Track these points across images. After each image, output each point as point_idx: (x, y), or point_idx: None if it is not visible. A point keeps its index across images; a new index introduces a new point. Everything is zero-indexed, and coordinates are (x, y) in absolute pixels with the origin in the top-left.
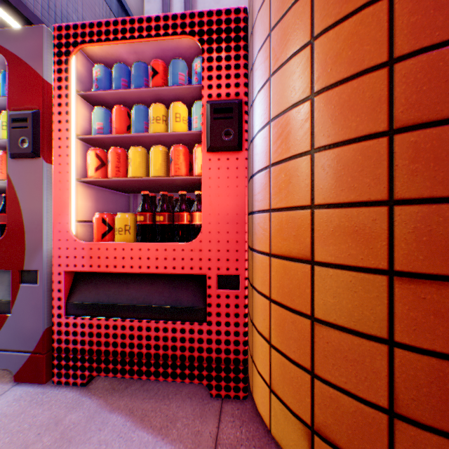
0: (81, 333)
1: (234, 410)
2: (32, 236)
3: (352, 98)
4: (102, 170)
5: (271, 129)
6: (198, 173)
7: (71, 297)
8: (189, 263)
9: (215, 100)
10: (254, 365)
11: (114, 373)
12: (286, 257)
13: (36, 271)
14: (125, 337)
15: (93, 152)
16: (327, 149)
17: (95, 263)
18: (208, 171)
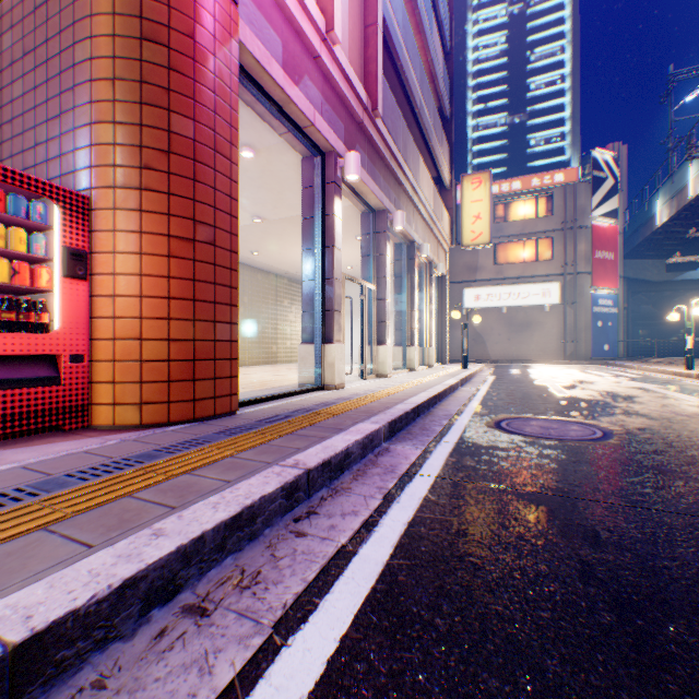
0: None
1: (86, 432)
2: None
3: (159, 284)
4: None
5: (117, 279)
6: (46, 287)
7: None
8: (51, 347)
9: (71, 246)
10: (96, 406)
11: None
12: (128, 339)
13: None
14: None
15: None
16: (150, 298)
17: None
18: (65, 289)
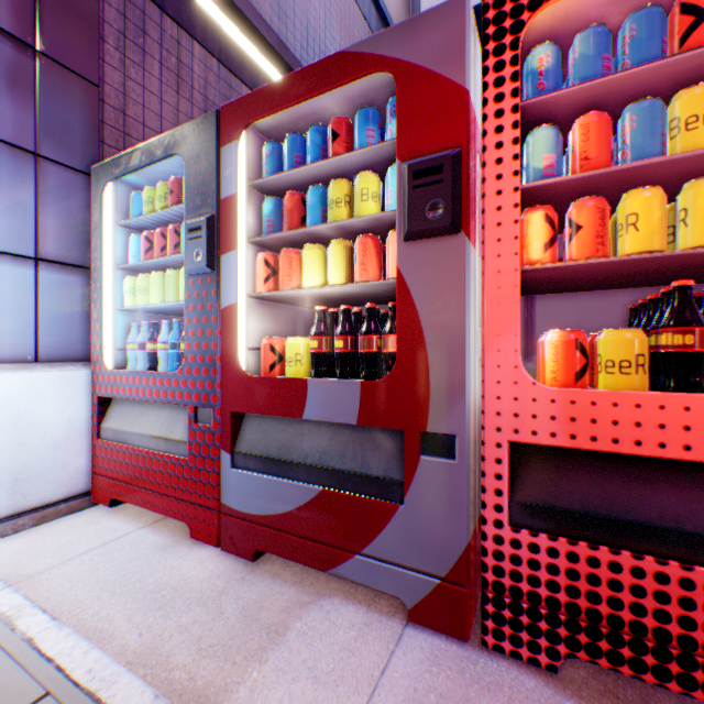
0: (546, 566)
1: None
2: (442, 373)
3: None
4: (553, 246)
5: None
6: None
7: (513, 490)
8: None
9: None
10: None
11: (630, 669)
12: None
13: (445, 436)
14: (662, 600)
15: (538, 214)
16: None
17: (579, 431)
18: None
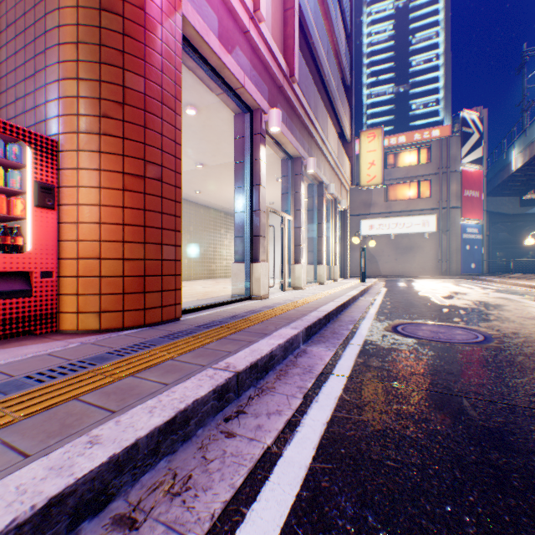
0: None
1: (54, 335)
2: None
3: (115, 212)
4: None
5: (80, 208)
6: (20, 215)
7: None
8: (23, 265)
9: (41, 181)
10: (63, 314)
11: None
12: (89, 259)
13: None
14: None
15: None
16: (107, 224)
17: None
18: (36, 217)
